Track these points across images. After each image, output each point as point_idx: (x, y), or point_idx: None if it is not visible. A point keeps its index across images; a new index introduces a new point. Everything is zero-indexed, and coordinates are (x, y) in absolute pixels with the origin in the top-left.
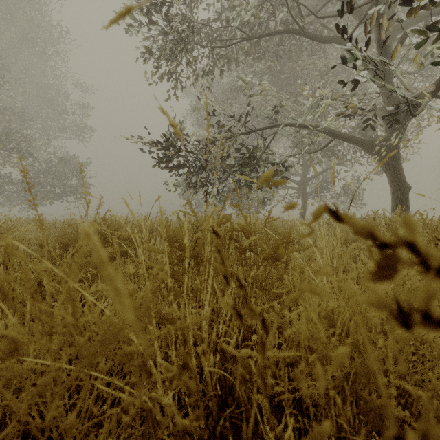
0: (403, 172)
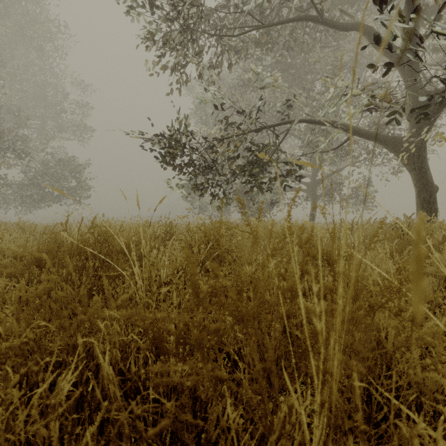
0: (430, 172)
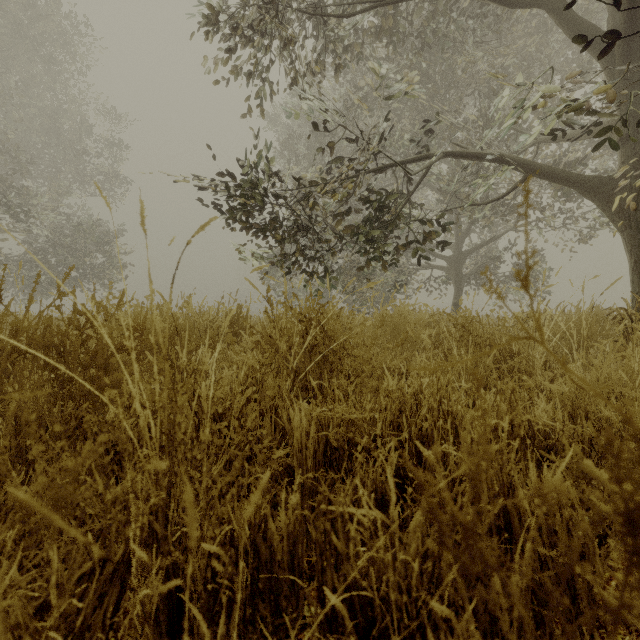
0: None
